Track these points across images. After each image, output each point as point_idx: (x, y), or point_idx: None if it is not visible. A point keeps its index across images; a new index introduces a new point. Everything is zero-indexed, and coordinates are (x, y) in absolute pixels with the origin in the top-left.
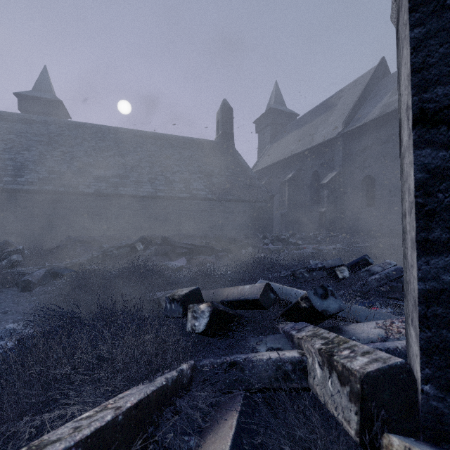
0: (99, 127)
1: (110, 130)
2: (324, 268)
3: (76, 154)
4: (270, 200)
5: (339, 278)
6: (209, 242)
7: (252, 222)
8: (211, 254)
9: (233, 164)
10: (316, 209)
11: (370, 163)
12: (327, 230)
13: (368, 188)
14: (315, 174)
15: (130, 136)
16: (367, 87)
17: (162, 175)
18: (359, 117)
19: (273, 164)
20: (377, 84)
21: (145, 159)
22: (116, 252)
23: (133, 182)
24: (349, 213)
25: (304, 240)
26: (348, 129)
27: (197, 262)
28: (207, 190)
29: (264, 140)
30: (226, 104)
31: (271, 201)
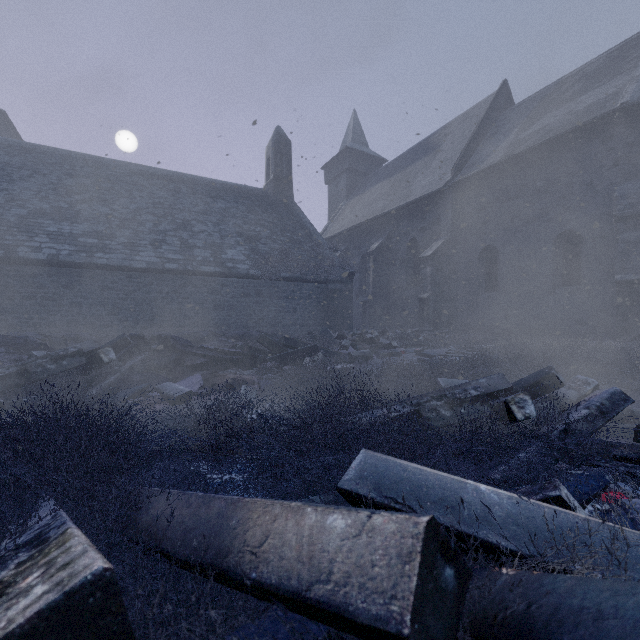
0: (67, 154)
1: (87, 160)
2: (483, 398)
3: (17, 194)
4: (348, 280)
5: (517, 419)
6: (248, 346)
7: (320, 313)
8: (253, 367)
9: (291, 224)
10: (413, 294)
11: (491, 228)
12: (431, 325)
13: (489, 265)
14: (412, 244)
15: (122, 172)
16: (484, 120)
17: (175, 236)
18: (475, 161)
19: (352, 229)
20: (497, 117)
21: (146, 209)
22: (52, 366)
23: (123, 245)
24: (461, 300)
25: (399, 341)
26: (460, 178)
27: (223, 383)
28: (249, 262)
29: (338, 195)
30: (280, 134)
31: (349, 281)
